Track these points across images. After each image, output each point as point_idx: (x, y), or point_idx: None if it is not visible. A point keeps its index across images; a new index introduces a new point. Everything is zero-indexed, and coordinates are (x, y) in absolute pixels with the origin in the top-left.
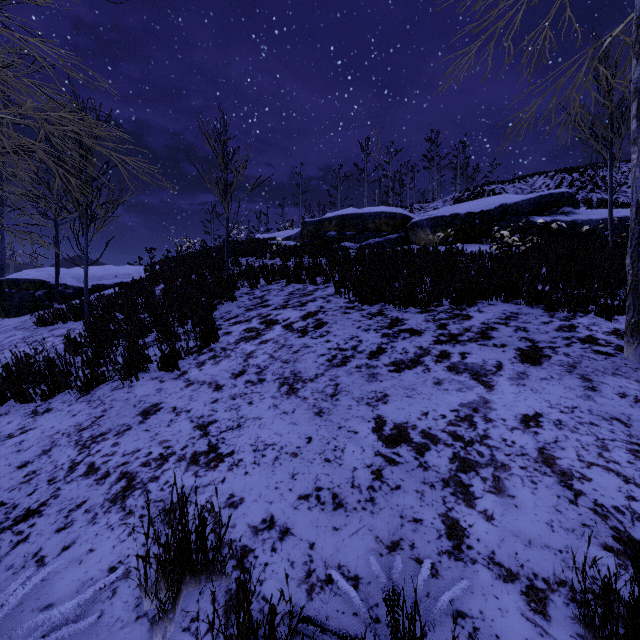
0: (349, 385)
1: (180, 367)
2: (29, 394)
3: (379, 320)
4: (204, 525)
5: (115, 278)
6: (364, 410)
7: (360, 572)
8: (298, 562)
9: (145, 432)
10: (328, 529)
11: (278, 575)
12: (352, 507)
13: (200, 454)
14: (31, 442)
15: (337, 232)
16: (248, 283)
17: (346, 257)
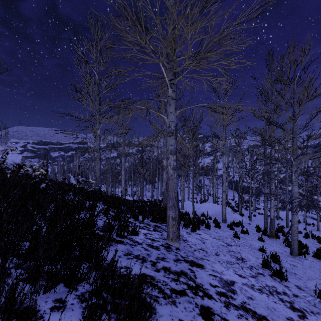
0: None
1: None
2: None
3: None
4: None
5: None
6: None
7: None
8: None
9: None
10: None
11: None
12: None
13: None
14: None
15: None
16: None
17: None
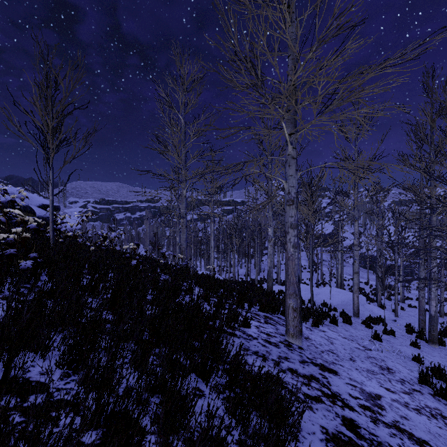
0: None
1: None
2: None
3: None
4: None
5: None
6: None
7: None
8: None
9: None
10: None
11: None
12: None
13: None
14: None
15: None
16: None
17: None
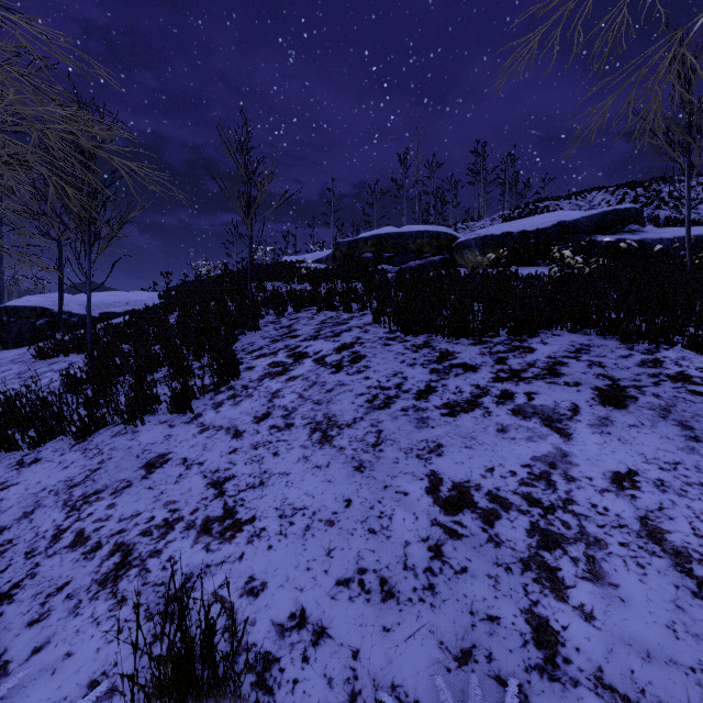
0: (394, 432)
1: (194, 408)
2: (15, 441)
3: (426, 353)
4: (212, 631)
5: (126, 305)
6: (414, 464)
7: (422, 696)
8: (338, 679)
9: (148, 490)
10: (376, 629)
11: (311, 699)
12: (406, 598)
13: (213, 520)
14: (11, 501)
15: (373, 254)
16: (274, 310)
17: (384, 281)
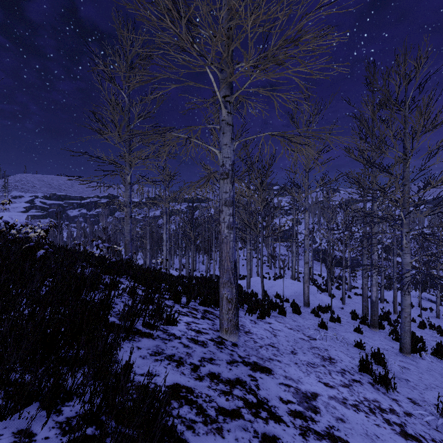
0: None
1: None
2: None
3: None
4: None
5: None
6: None
7: None
8: None
9: None
10: None
11: None
12: None
13: None
14: None
15: None
16: None
17: None
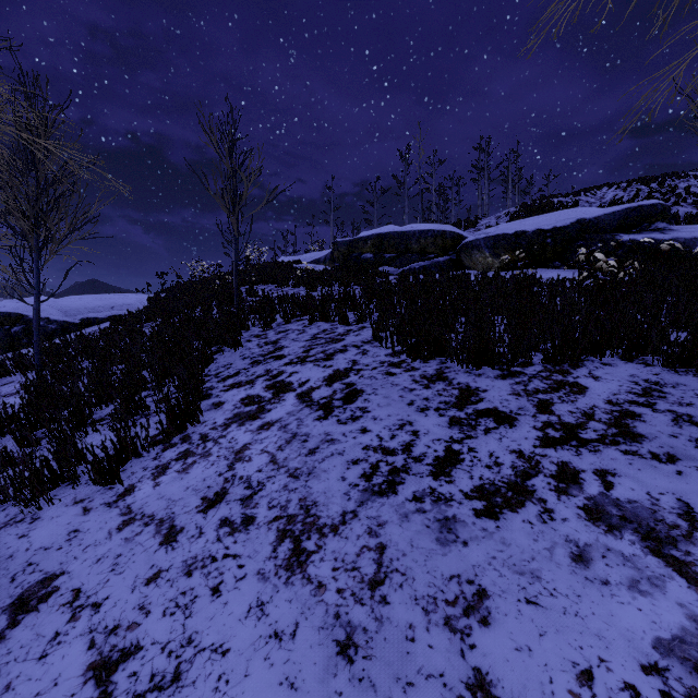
0: (405, 553)
1: (127, 475)
2: None
3: (441, 390)
4: None
5: (111, 310)
6: (443, 648)
7: None
8: None
9: None
10: None
11: None
12: None
13: None
14: None
15: (374, 254)
16: (259, 322)
17: (386, 286)
